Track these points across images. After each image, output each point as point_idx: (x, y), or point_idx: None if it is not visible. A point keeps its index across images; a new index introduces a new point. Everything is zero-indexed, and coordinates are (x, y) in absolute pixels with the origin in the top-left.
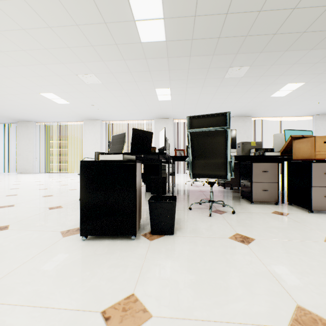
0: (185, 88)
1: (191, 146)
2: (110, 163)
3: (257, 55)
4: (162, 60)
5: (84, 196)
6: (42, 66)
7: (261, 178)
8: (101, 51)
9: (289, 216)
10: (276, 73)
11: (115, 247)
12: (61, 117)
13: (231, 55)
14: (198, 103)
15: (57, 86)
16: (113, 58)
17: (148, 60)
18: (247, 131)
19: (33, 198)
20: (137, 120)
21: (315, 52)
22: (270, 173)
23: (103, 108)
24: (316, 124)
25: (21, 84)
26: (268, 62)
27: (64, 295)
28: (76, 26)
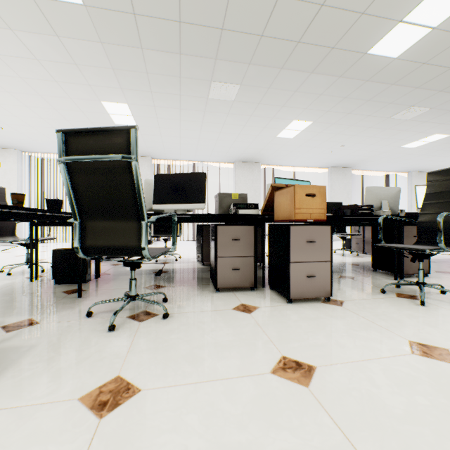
0: (153, 107)
1: (75, 192)
2: None
3: (246, 68)
4: (92, 46)
5: None
6: None
7: (230, 250)
8: None
9: (255, 313)
10: (277, 101)
11: None
12: None
13: (208, 59)
14: (183, 136)
15: None
16: None
17: (65, 41)
18: (255, 183)
19: None
20: None
21: (317, 77)
22: (243, 242)
23: (12, 127)
24: (331, 178)
25: None
26: (263, 83)
27: None
28: None
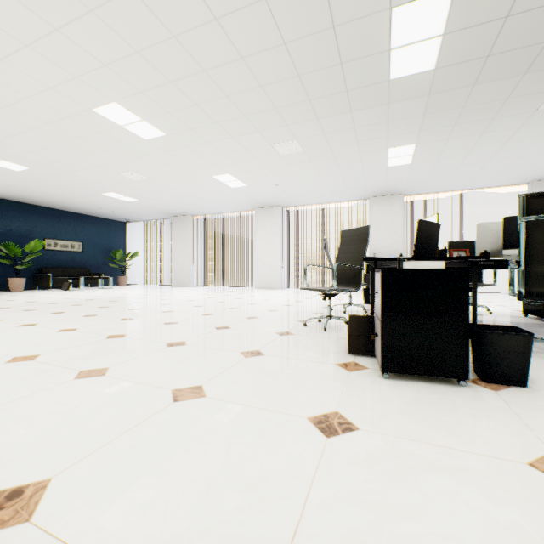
0: (445, 140)
1: (525, 244)
2: (426, 274)
3: None
4: (416, 101)
5: (387, 318)
6: (230, 140)
7: None
8: (319, 105)
9: None
10: None
11: (444, 392)
12: (227, 207)
13: None
14: (464, 163)
15: (239, 164)
16: (333, 112)
17: (391, 106)
18: None
19: (239, 320)
20: (338, 202)
21: None
22: None
23: (290, 188)
24: None
25: (196, 167)
26: None
27: (446, 437)
28: (297, 77)
